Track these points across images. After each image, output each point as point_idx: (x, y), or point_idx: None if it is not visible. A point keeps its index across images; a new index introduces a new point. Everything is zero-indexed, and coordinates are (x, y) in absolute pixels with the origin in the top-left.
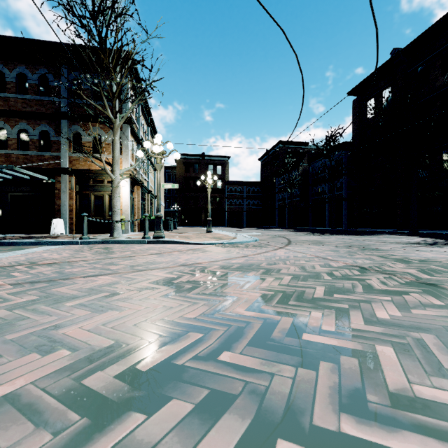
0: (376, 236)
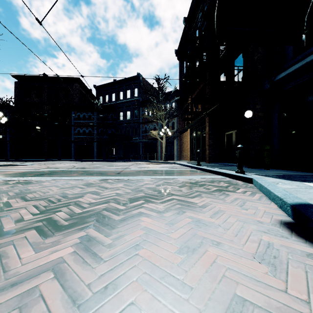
0: (57, 161)
